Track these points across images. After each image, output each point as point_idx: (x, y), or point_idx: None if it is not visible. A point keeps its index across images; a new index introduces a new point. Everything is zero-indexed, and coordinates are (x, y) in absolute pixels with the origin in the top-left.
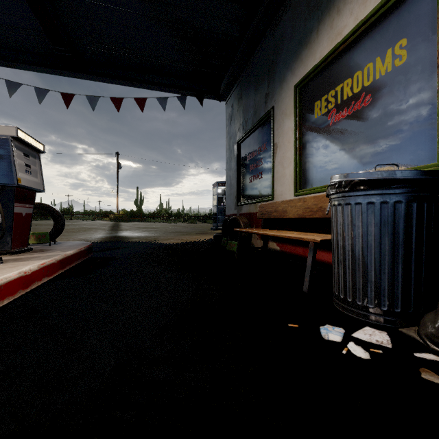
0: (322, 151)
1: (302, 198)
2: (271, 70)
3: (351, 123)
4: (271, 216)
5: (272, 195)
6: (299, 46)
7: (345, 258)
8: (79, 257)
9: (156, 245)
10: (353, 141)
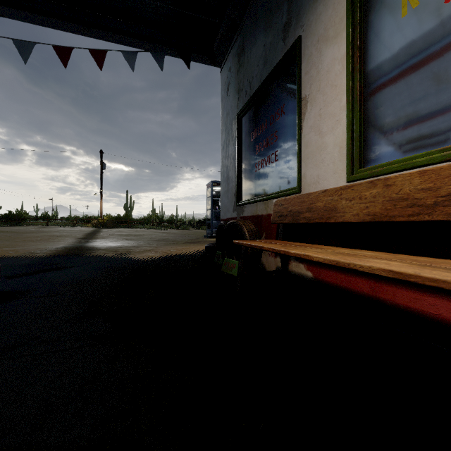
0: (423, 79)
1: (379, 180)
2: None
3: None
4: (301, 219)
5: (298, 185)
6: None
7: None
8: None
9: (122, 261)
10: None
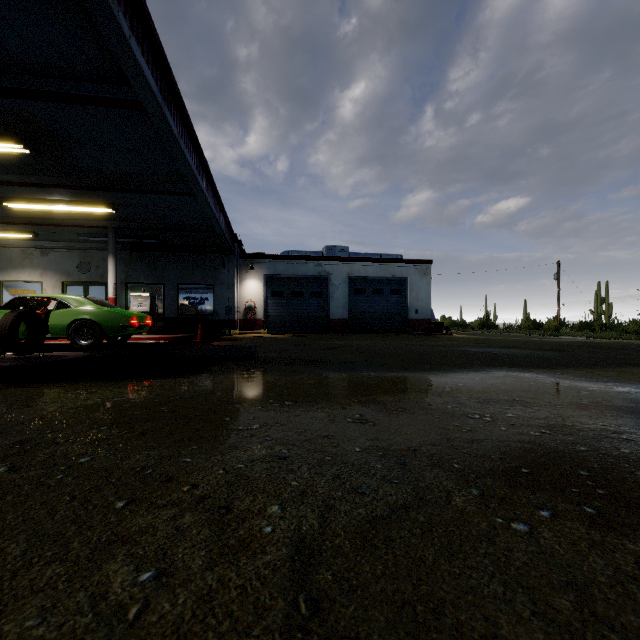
0: None
1: None
2: None
3: None
4: None
5: None
6: (3, 269)
7: None
8: None
9: None
10: None
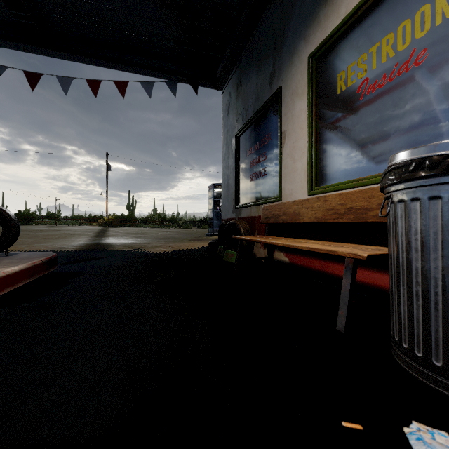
0: (347, 135)
1: (321, 197)
2: (277, 44)
3: (393, 93)
4: (279, 220)
5: (279, 195)
6: (315, 5)
7: (428, 290)
8: (32, 273)
9: (141, 254)
10: (397, 117)
